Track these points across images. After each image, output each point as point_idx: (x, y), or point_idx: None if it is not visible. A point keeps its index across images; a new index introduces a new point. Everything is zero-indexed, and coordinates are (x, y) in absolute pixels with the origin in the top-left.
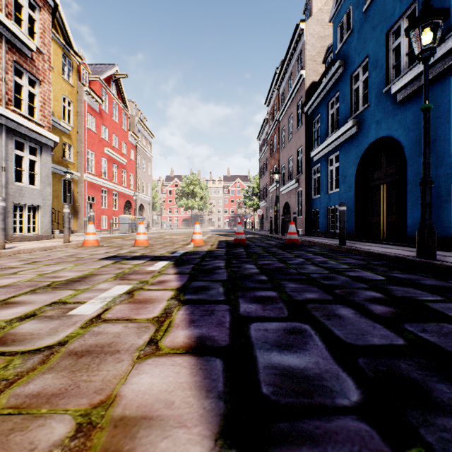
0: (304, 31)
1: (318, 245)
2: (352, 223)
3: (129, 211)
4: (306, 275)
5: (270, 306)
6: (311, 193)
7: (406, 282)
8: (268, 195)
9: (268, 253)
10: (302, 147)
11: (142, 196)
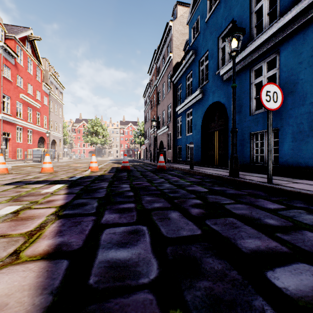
0: (172, 28)
1: (178, 169)
2: (199, 155)
3: (43, 145)
4: (161, 190)
5: (126, 214)
6: (176, 135)
7: (218, 192)
8: (150, 135)
9: (143, 176)
10: (171, 104)
11: (54, 133)
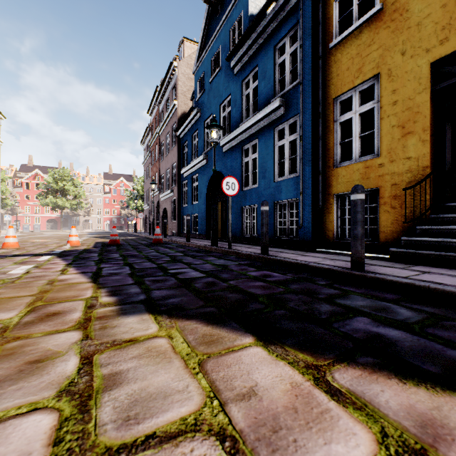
0: (177, 69)
1: (176, 243)
2: (205, 227)
3: None
4: (146, 256)
5: (116, 264)
6: (183, 202)
7: (189, 255)
8: (151, 199)
9: (134, 248)
10: (176, 163)
11: None
